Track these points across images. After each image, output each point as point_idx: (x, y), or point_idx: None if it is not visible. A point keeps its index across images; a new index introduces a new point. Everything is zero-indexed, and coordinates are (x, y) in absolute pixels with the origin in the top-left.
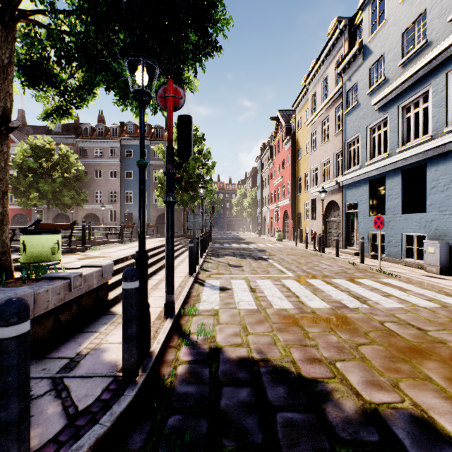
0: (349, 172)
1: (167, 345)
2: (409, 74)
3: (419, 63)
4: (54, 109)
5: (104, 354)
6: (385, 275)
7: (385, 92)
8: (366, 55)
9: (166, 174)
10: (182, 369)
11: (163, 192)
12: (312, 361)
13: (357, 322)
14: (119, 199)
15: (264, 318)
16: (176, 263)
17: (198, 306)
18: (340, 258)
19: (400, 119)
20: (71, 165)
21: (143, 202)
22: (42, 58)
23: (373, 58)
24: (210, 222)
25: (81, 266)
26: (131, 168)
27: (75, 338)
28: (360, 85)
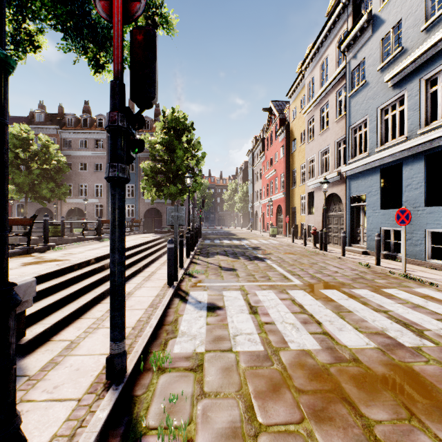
0: (354, 161)
1: None
2: (438, 37)
3: None
4: None
5: None
6: (415, 281)
7: (404, 64)
8: (377, 26)
9: (109, 130)
10: None
11: (149, 184)
12: None
13: (441, 387)
14: (105, 193)
15: (280, 378)
16: (156, 266)
17: (172, 345)
18: (348, 257)
19: (422, 94)
20: (51, 156)
21: None
22: None
23: (385, 28)
24: (200, 216)
25: None
26: None
27: None
28: (369, 61)
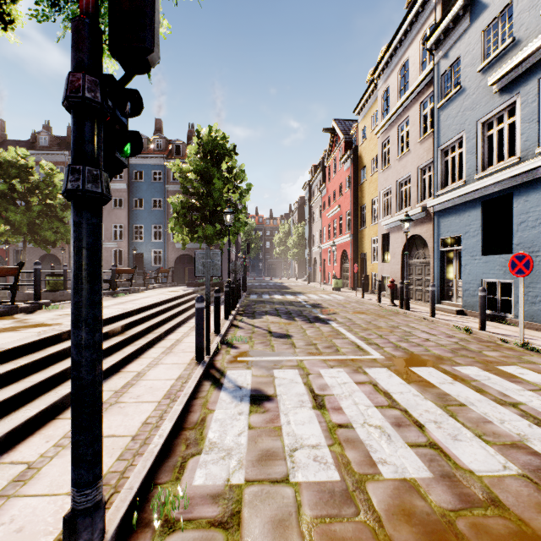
0: (445, 192)
1: None
2: None
3: None
4: None
5: None
6: (539, 354)
7: (517, 60)
8: (477, 13)
9: (68, 106)
10: None
11: (179, 224)
12: None
13: None
14: (125, 235)
15: None
16: (183, 331)
17: (192, 469)
18: (439, 319)
19: None
20: (56, 188)
21: None
22: None
23: (489, 14)
24: (244, 265)
25: None
26: (142, 195)
27: None
28: (465, 60)
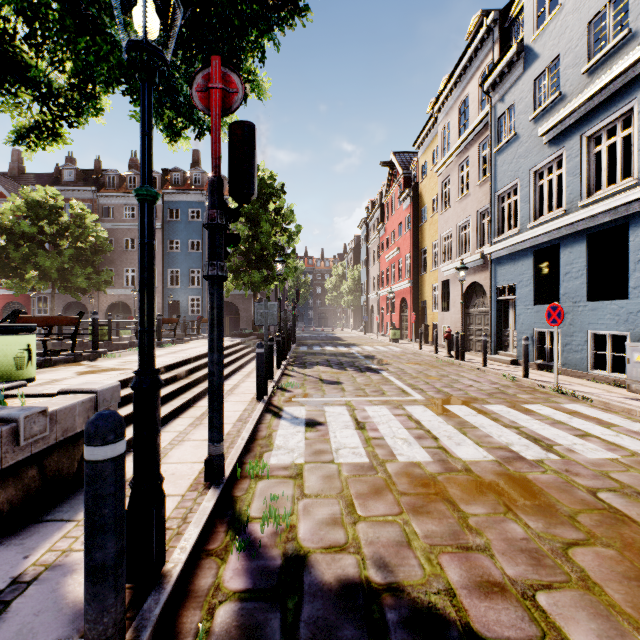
0: (501, 239)
1: (202, 550)
2: (600, 84)
3: (618, 65)
4: (31, 127)
5: (67, 580)
6: (567, 397)
7: (561, 115)
8: (529, 61)
9: (208, 227)
10: (225, 614)
11: None
12: (487, 589)
13: (549, 491)
14: (159, 281)
15: (383, 484)
16: (238, 378)
17: (267, 457)
18: (490, 368)
19: (584, 155)
20: (87, 230)
21: (149, 272)
22: (0, 32)
23: (540, 64)
24: (293, 314)
25: (58, 392)
26: (178, 235)
27: (24, 537)
28: (519, 107)
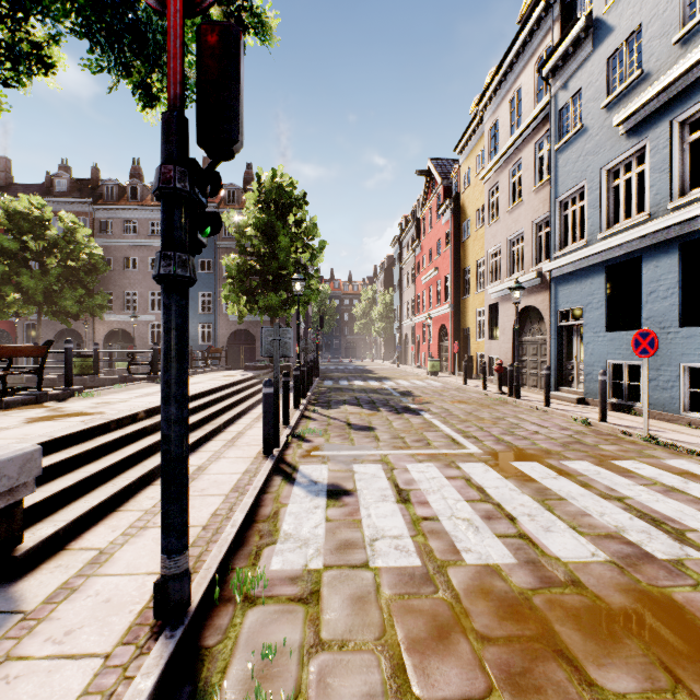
0: (564, 254)
1: None
2: None
3: None
4: None
5: None
6: (664, 448)
7: (645, 97)
8: (601, 36)
9: (160, 195)
10: None
11: (235, 292)
12: None
13: None
14: None
15: (450, 615)
16: (245, 423)
17: (268, 557)
18: (555, 409)
19: (675, 145)
20: (79, 246)
21: None
22: None
23: (615, 39)
24: (317, 343)
25: None
26: None
27: None
28: (587, 93)
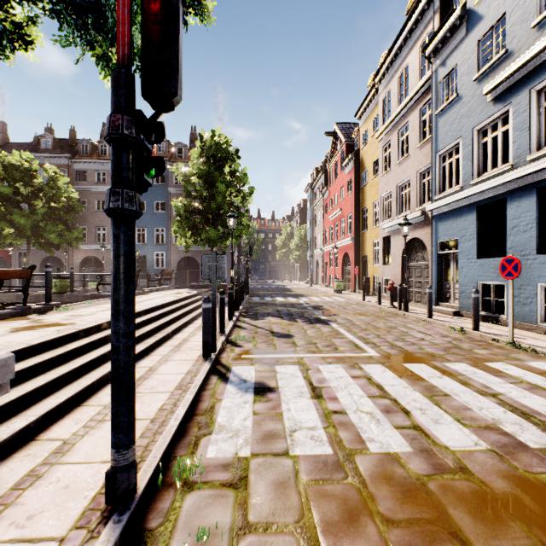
0: (442, 197)
1: None
2: None
3: None
4: None
5: None
6: (526, 352)
7: (509, 71)
8: (473, 23)
9: (110, 140)
10: None
11: (182, 227)
12: None
13: None
14: None
15: (358, 500)
16: (189, 331)
17: (204, 446)
18: (436, 320)
19: (533, 109)
20: (60, 191)
21: None
22: None
23: (484, 25)
24: (247, 267)
25: None
26: (144, 197)
27: None
28: (462, 69)
